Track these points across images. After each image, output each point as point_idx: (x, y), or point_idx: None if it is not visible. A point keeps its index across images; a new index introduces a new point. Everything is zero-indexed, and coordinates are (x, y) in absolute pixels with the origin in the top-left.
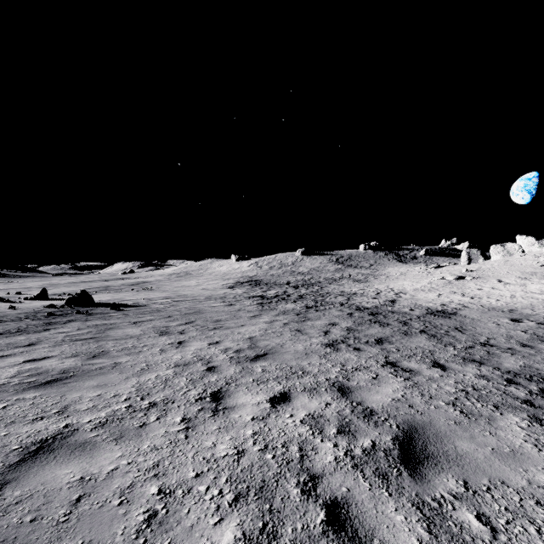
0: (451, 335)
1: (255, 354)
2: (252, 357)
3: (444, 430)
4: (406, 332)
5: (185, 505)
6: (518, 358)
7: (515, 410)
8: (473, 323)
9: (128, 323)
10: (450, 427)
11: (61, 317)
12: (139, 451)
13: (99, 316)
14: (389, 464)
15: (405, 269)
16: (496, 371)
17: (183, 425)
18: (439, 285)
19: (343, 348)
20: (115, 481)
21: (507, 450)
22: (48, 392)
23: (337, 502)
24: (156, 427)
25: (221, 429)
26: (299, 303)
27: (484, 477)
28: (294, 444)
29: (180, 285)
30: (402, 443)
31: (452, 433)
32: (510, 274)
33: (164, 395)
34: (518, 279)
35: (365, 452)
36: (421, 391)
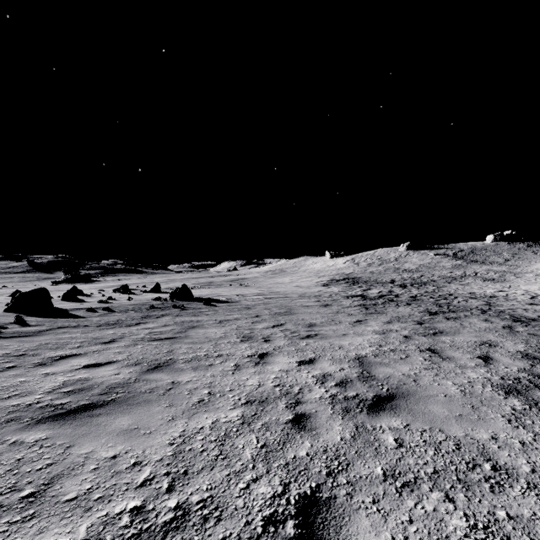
0: None
1: (373, 395)
2: (369, 401)
3: None
4: None
5: None
6: None
7: None
8: None
9: (214, 321)
10: None
11: (159, 310)
12: None
13: (190, 311)
14: None
15: None
16: None
17: None
18: None
19: None
20: None
21: None
22: (59, 432)
23: None
24: None
25: None
26: (415, 307)
27: None
28: None
29: (274, 281)
30: None
31: None
32: None
33: (209, 485)
34: None
35: None
36: None
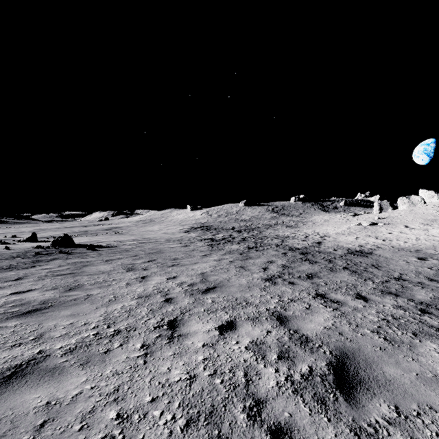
0: (369, 271)
1: (206, 287)
2: (204, 290)
3: (371, 356)
4: (332, 269)
5: (140, 430)
6: (427, 291)
7: (431, 337)
8: (387, 261)
9: (101, 261)
10: (377, 354)
11: (46, 256)
12: (102, 376)
13: (77, 255)
14: (326, 389)
15: (328, 217)
16: (411, 302)
17: (142, 351)
18: (357, 229)
19: (280, 282)
20: (78, 406)
21: (430, 376)
22: (27, 320)
23: (280, 428)
24: (119, 352)
25: (175, 355)
26: (242, 245)
27: (412, 402)
28: (240, 369)
29: (145, 229)
30: (336, 368)
31: (379, 358)
32: (414, 220)
33: (127, 323)
34: (421, 225)
35: (304, 377)
36: (348, 320)
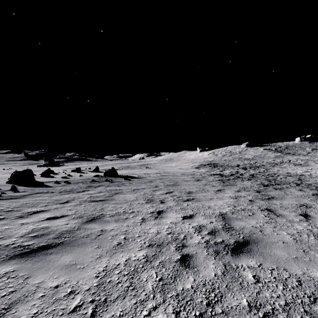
0: None
1: (234, 241)
2: (232, 245)
3: None
4: None
5: None
6: None
7: None
8: None
9: (129, 190)
10: None
11: (97, 183)
12: None
13: (116, 183)
14: None
15: None
16: None
17: None
18: None
19: None
20: None
21: None
22: (22, 266)
23: None
24: None
25: None
26: (254, 181)
27: None
28: None
29: (166, 165)
30: None
31: None
32: None
33: (121, 312)
34: None
35: None
36: None
